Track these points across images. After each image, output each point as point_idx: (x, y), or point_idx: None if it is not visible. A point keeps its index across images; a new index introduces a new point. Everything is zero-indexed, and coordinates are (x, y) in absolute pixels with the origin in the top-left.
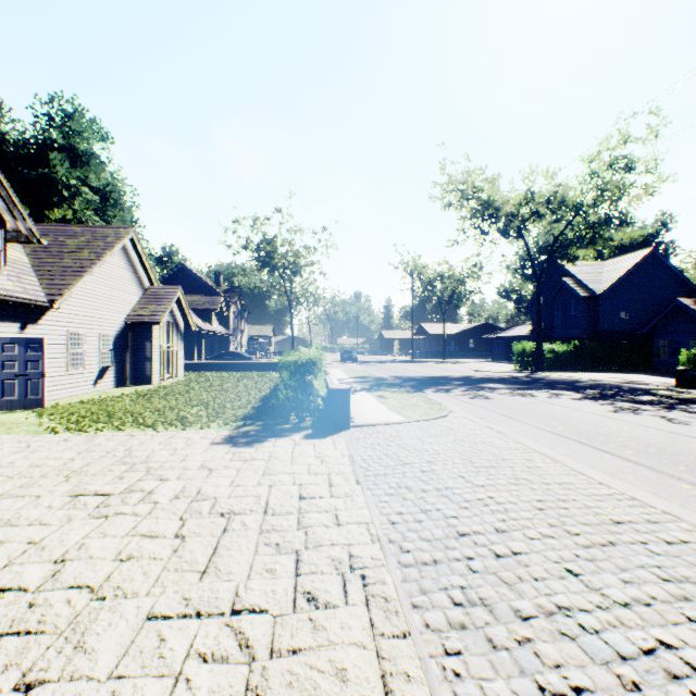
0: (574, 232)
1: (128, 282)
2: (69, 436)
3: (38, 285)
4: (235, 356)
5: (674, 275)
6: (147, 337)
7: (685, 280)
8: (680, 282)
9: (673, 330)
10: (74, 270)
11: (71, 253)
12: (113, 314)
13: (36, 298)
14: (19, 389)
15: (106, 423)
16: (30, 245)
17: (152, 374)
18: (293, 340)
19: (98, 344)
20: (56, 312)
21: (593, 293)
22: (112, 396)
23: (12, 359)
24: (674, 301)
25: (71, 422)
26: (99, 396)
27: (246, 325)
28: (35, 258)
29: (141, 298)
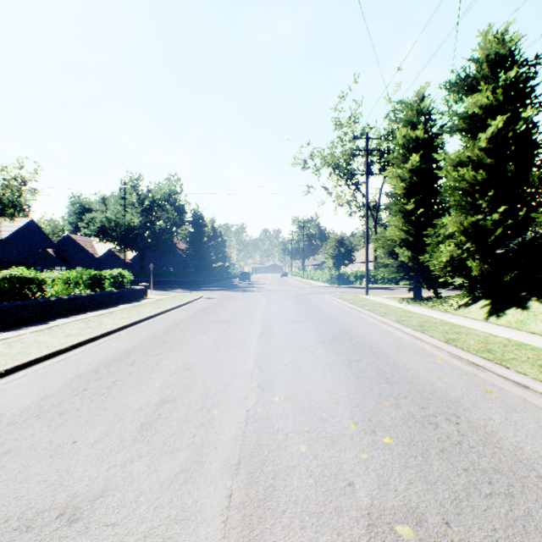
0: None
1: None
2: None
3: None
4: None
5: (43, 234)
6: None
7: (49, 237)
8: (46, 238)
9: (45, 262)
10: None
11: None
12: None
13: None
14: None
15: None
16: None
17: None
18: None
19: None
20: None
21: None
22: None
23: None
24: (46, 250)
25: None
26: None
27: None
28: None
29: None
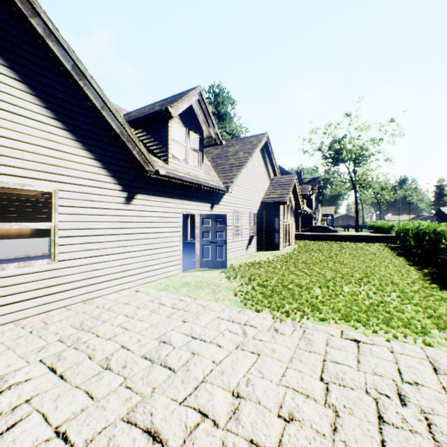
0: None
1: (262, 174)
2: (272, 320)
3: (217, 177)
4: (322, 229)
5: None
6: (275, 214)
7: None
8: None
9: None
10: (236, 165)
11: (232, 156)
12: (255, 198)
13: (218, 185)
14: (211, 253)
15: (292, 301)
16: (209, 155)
17: (279, 242)
18: (356, 217)
19: (247, 219)
20: (227, 196)
21: None
22: (263, 260)
23: (207, 230)
24: None
25: (257, 293)
26: (252, 259)
27: (320, 206)
28: (213, 162)
29: (269, 186)
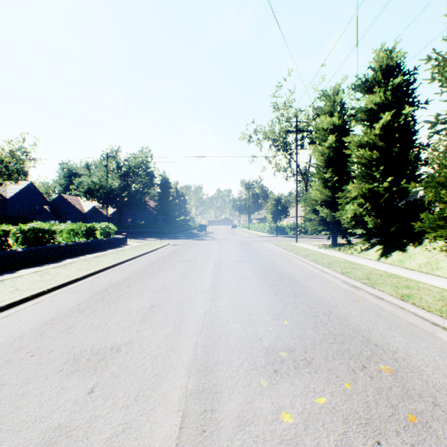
0: (1, 171)
1: None
2: None
3: None
4: None
5: (40, 194)
6: None
7: (44, 196)
8: (42, 197)
9: (42, 217)
10: None
11: None
12: None
13: None
14: None
15: None
16: None
17: None
18: None
19: None
20: None
21: (5, 197)
22: None
23: None
24: (43, 207)
25: None
26: None
27: None
28: None
29: None
